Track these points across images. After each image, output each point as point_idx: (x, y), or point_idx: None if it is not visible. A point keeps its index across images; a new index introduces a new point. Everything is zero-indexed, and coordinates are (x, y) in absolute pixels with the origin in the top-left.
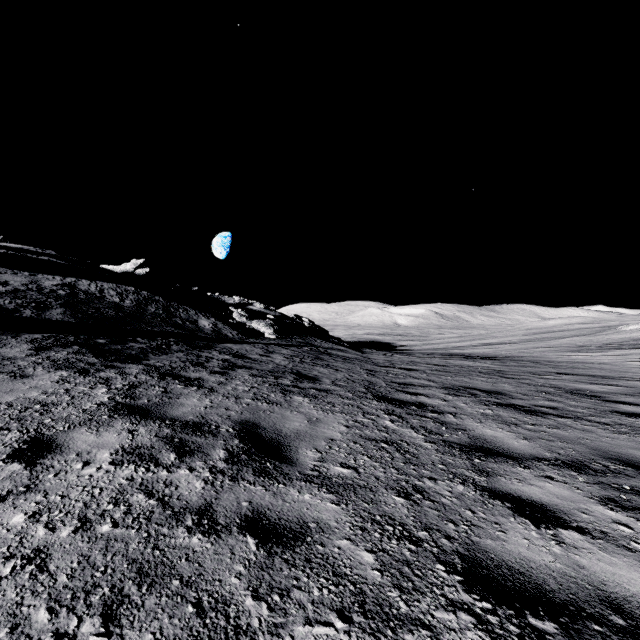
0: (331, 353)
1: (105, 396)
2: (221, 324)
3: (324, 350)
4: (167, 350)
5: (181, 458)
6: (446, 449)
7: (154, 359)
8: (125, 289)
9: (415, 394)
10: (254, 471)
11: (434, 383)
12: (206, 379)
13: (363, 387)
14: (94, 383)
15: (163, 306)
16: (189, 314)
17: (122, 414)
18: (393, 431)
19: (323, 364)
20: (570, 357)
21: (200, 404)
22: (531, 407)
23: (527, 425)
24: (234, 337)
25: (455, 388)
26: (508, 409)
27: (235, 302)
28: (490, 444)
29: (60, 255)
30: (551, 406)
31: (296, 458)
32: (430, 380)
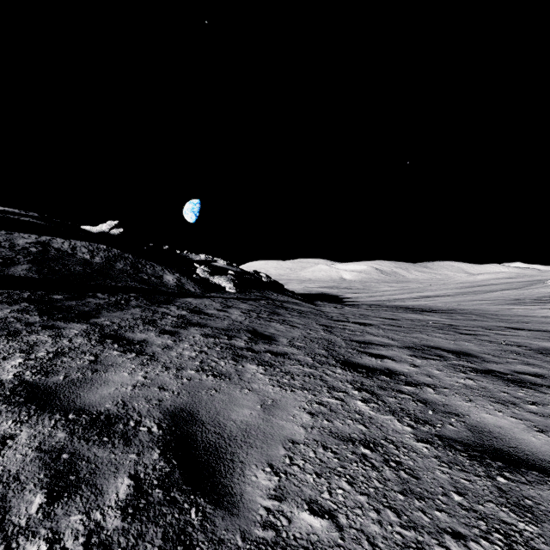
0: (287, 306)
1: (12, 371)
2: (185, 279)
3: (280, 303)
4: (124, 306)
5: (50, 506)
6: (449, 455)
7: (105, 316)
8: (97, 247)
9: (379, 357)
10: (165, 537)
11: (394, 341)
12: (151, 342)
13: (323, 348)
14: (13, 350)
15: (131, 262)
16: (155, 270)
17: (14, 403)
18: (370, 420)
19: (279, 319)
20: (511, 310)
21: (129, 381)
22: (514, 375)
23: (528, 405)
24: (196, 291)
25: (418, 348)
26: (490, 378)
27: (201, 259)
28: (502, 442)
29: (42, 217)
30: (534, 373)
31: (240, 492)
32: (389, 337)
